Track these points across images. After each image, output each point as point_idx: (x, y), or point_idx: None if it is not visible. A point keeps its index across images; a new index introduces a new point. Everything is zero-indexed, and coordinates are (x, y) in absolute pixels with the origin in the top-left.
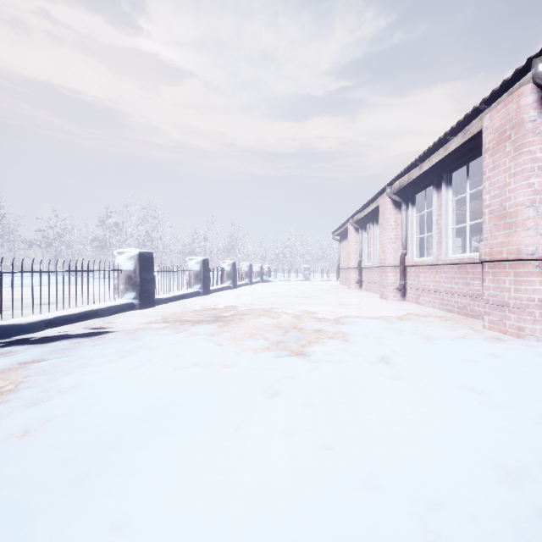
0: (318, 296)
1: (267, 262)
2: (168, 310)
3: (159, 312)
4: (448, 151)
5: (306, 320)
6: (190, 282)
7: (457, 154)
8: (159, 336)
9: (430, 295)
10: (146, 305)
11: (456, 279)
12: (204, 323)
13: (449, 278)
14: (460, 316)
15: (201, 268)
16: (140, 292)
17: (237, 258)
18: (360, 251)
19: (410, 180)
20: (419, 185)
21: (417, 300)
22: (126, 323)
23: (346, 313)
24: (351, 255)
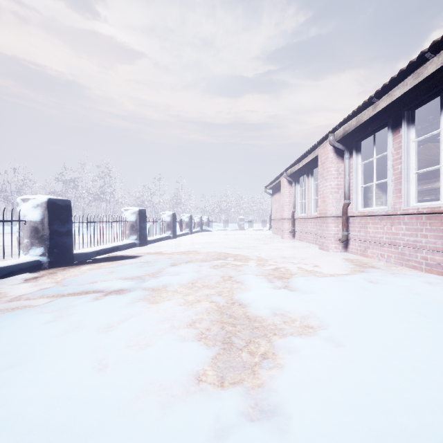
0: (256, 247)
1: (206, 214)
2: (84, 268)
3: (71, 271)
4: (422, 76)
5: (254, 286)
6: (126, 233)
7: (427, 84)
8: (4, 339)
9: (383, 249)
10: (58, 262)
11: (425, 231)
12: (114, 293)
13: (412, 229)
14: (432, 275)
15: (137, 218)
16: (49, 247)
17: (181, 211)
18: (293, 202)
19: (359, 123)
20: (367, 129)
21: (364, 252)
22: (2, 295)
23: (297, 272)
24: (285, 206)
